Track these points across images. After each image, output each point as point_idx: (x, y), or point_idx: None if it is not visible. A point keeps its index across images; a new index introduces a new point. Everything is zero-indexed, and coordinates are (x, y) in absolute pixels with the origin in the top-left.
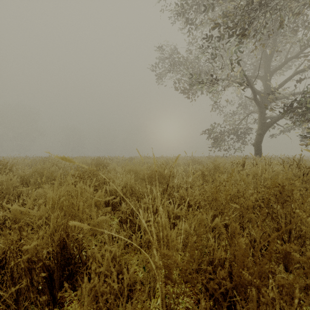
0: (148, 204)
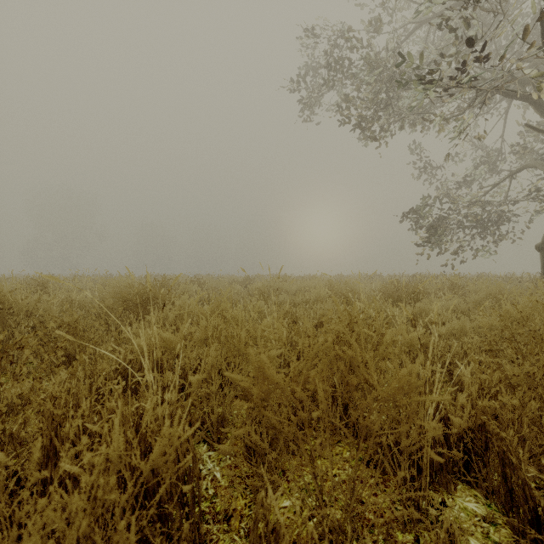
0: None
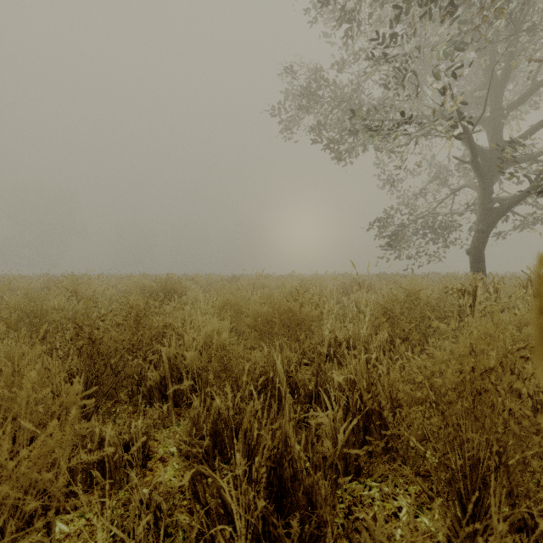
0: (261, 416)
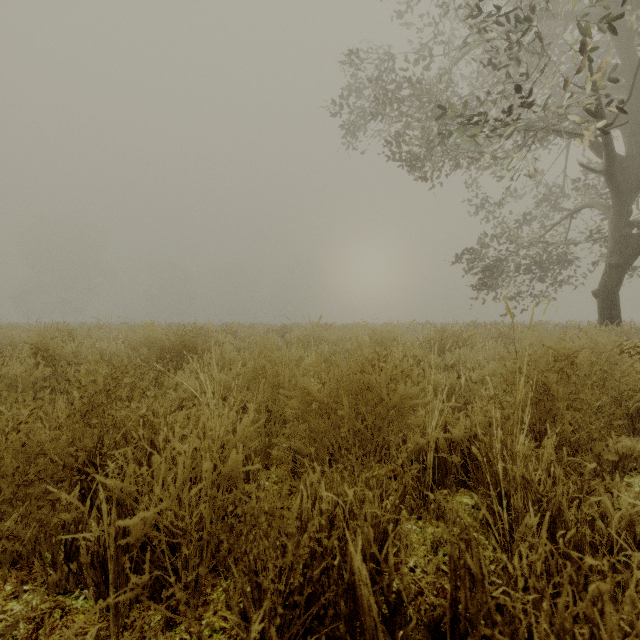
0: None
